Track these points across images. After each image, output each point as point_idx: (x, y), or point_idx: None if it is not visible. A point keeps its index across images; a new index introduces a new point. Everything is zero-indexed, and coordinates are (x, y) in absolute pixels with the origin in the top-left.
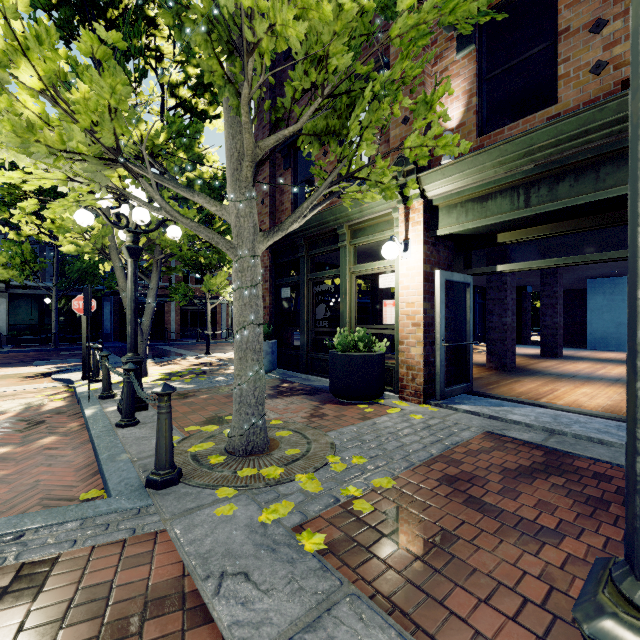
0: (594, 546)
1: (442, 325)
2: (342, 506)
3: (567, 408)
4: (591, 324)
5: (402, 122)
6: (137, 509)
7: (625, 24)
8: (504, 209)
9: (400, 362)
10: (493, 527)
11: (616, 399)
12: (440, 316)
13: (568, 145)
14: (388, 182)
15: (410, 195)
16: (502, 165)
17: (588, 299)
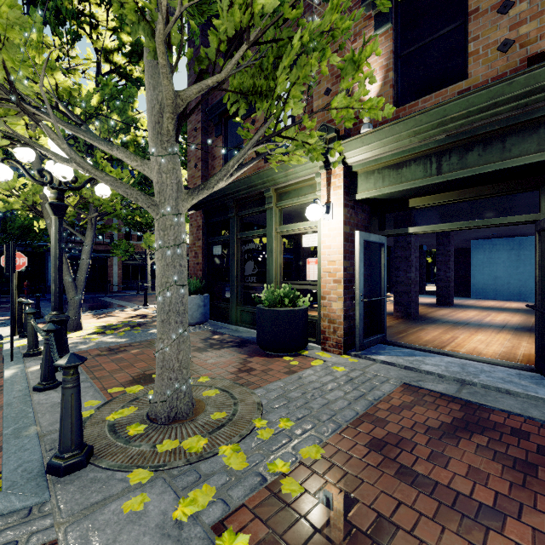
0: (536, 526)
1: (361, 282)
2: (269, 487)
3: (471, 357)
4: (474, 277)
5: (324, 93)
6: (28, 508)
7: (530, 6)
8: (418, 176)
9: (322, 316)
10: (430, 507)
11: (508, 346)
12: (359, 274)
13: (478, 117)
14: (314, 143)
15: (332, 161)
16: (417, 134)
17: (472, 257)
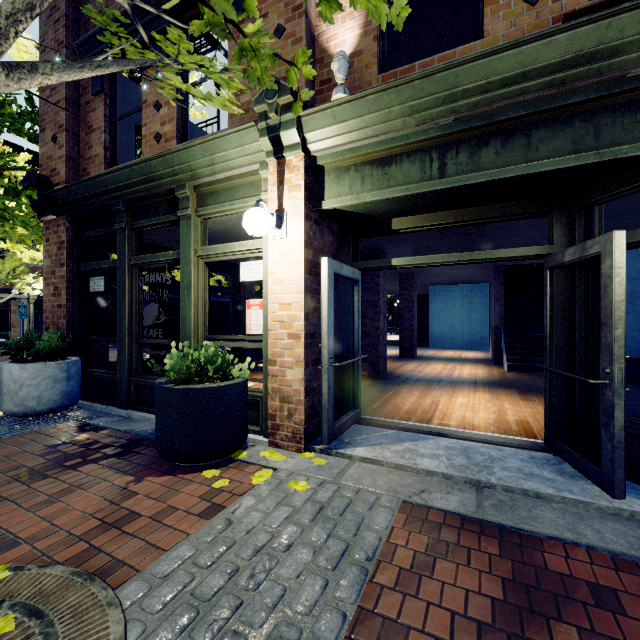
0: None
1: (330, 337)
2: None
3: (471, 436)
4: (432, 326)
5: (274, 33)
6: None
7: None
8: (413, 178)
9: (271, 391)
10: None
11: (494, 410)
12: (328, 324)
13: (500, 93)
14: (255, 34)
15: (286, 144)
16: (414, 113)
17: (430, 303)
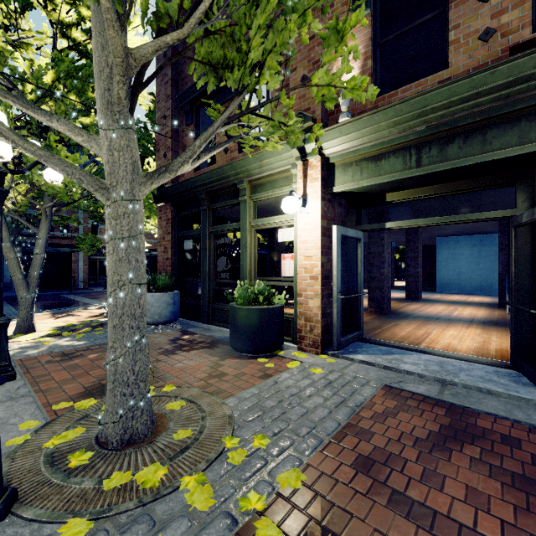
0: None
1: (338, 278)
2: (240, 531)
3: (448, 354)
4: (440, 273)
5: (301, 80)
6: None
7: None
8: (397, 168)
9: (298, 314)
10: None
11: (479, 341)
12: (337, 270)
13: (459, 107)
14: (293, 124)
15: (308, 152)
16: (396, 125)
17: (437, 253)
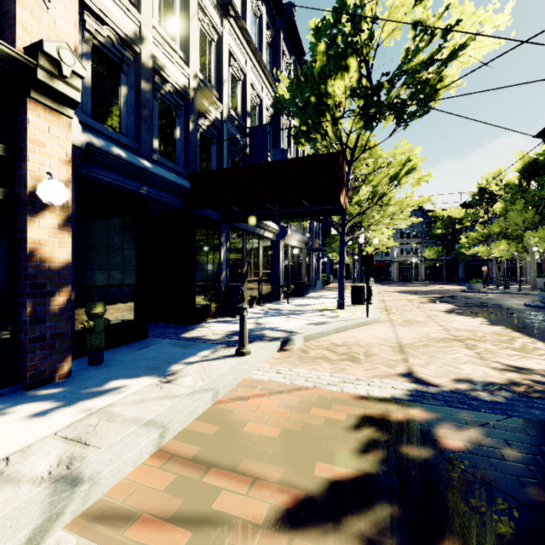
0: None
1: None
2: None
3: None
4: None
5: None
6: (517, 291)
7: None
8: None
9: None
10: None
11: None
12: None
13: None
14: None
15: None
16: None
17: None
